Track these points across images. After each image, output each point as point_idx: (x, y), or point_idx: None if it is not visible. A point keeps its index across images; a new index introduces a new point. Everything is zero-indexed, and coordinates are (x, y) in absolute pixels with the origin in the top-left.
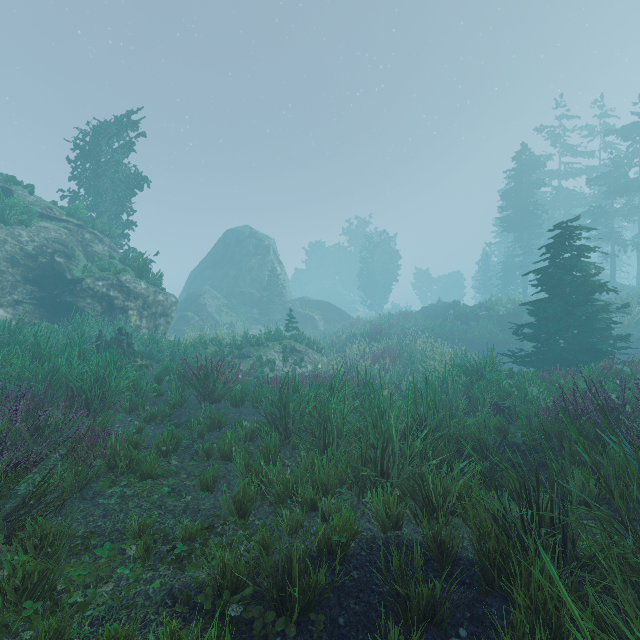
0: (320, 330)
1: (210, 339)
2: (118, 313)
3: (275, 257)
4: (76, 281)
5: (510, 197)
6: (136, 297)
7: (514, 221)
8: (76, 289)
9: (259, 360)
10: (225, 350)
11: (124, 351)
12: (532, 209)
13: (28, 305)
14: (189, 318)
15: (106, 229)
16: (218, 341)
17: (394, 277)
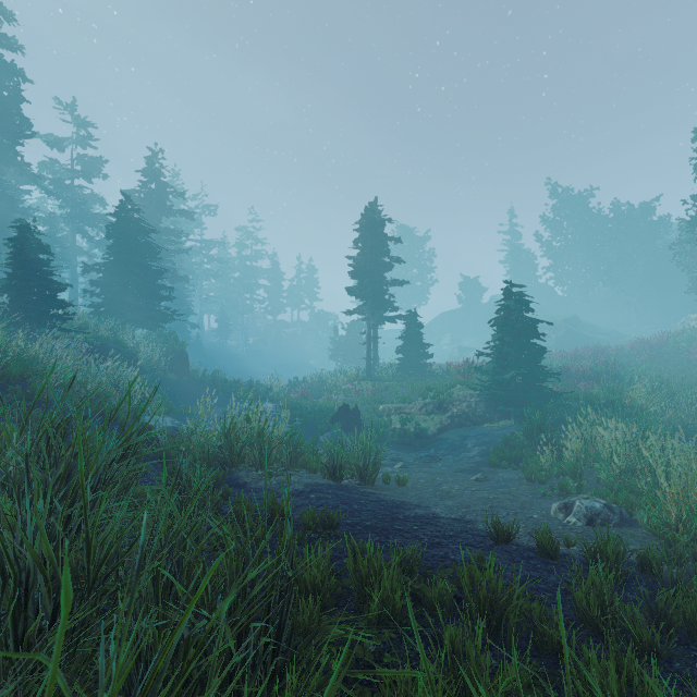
0: None
1: None
2: None
3: None
4: None
5: None
6: None
7: None
8: None
9: None
10: None
11: None
12: None
13: None
14: None
15: None
16: None
17: None
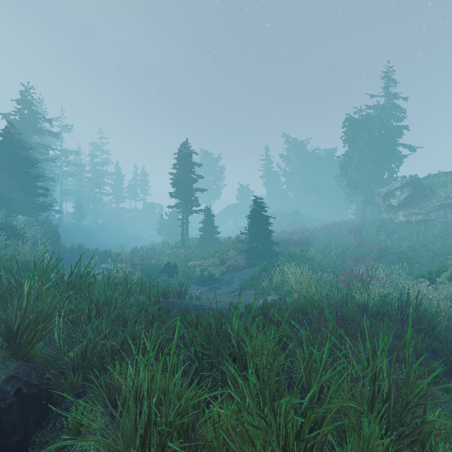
0: None
1: None
2: None
3: None
4: None
5: None
6: None
7: None
8: None
9: None
10: None
11: None
12: None
13: None
14: None
15: None
16: None
17: None
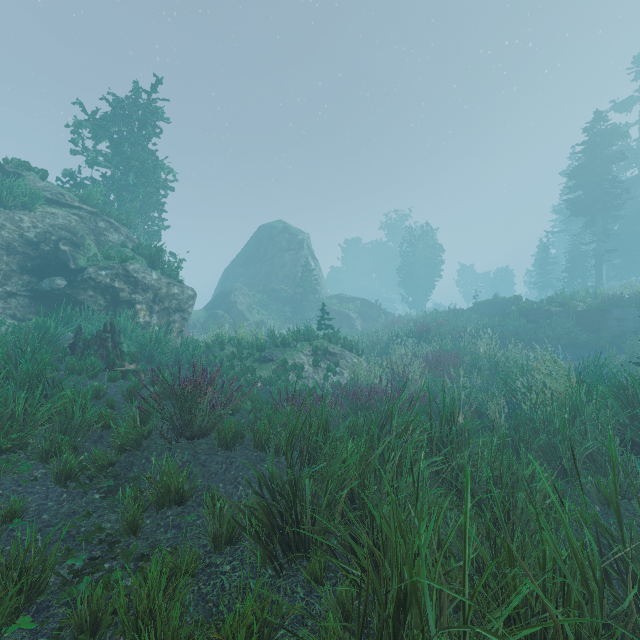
0: (357, 329)
1: (228, 338)
2: (124, 307)
3: (309, 252)
4: (78, 271)
5: (580, 175)
6: (145, 289)
7: (585, 203)
8: (76, 279)
9: (283, 364)
10: (245, 351)
11: (108, 353)
12: (608, 188)
13: (23, 298)
14: (219, 316)
15: (124, 218)
16: (237, 340)
17: (438, 272)
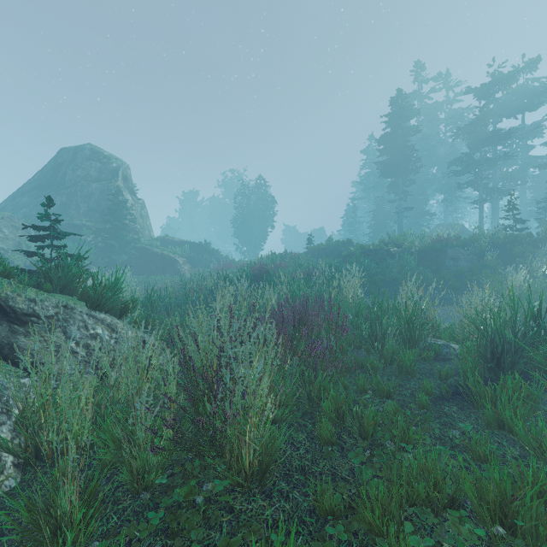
0: (184, 276)
1: None
2: None
3: (126, 184)
4: None
5: (387, 142)
6: None
7: (392, 165)
8: None
9: None
10: None
11: None
12: (407, 155)
13: None
14: None
15: None
16: None
17: (270, 224)
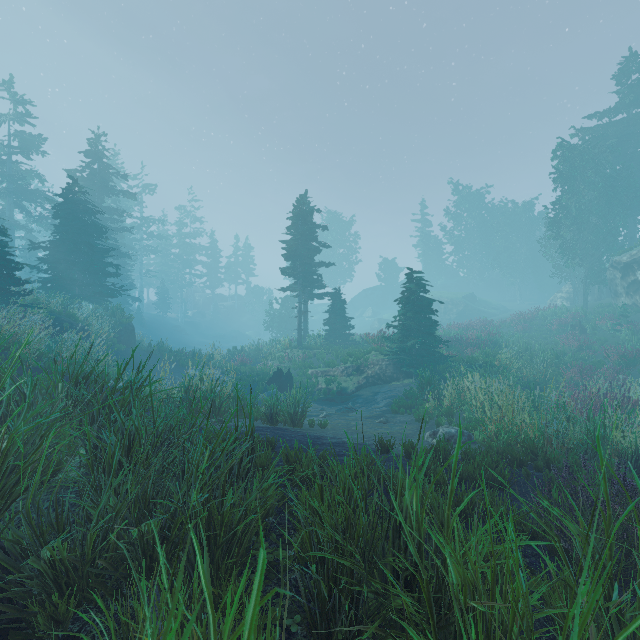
0: None
1: None
2: None
3: None
4: None
5: None
6: None
7: None
8: None
9: None
10: None
11: None
12: None
13: None
14: None
15: None
16: None
17: None
